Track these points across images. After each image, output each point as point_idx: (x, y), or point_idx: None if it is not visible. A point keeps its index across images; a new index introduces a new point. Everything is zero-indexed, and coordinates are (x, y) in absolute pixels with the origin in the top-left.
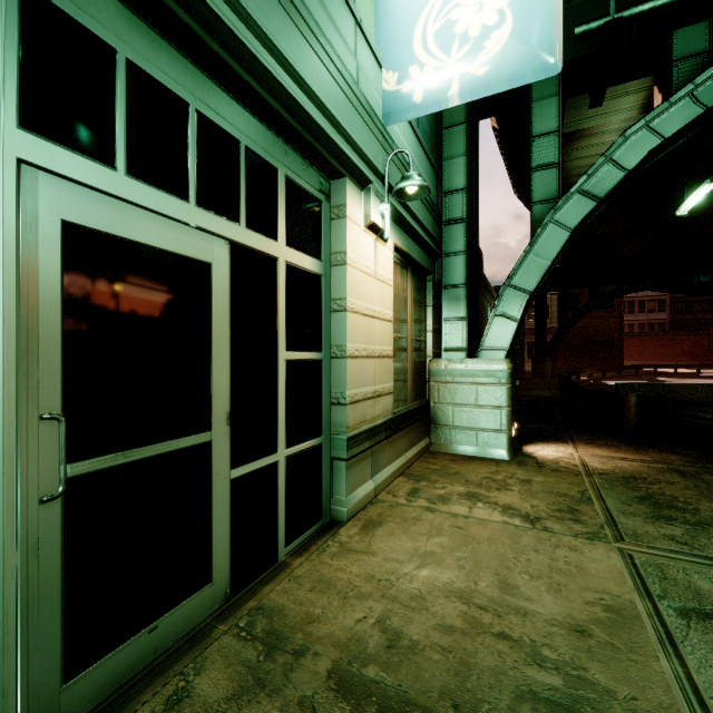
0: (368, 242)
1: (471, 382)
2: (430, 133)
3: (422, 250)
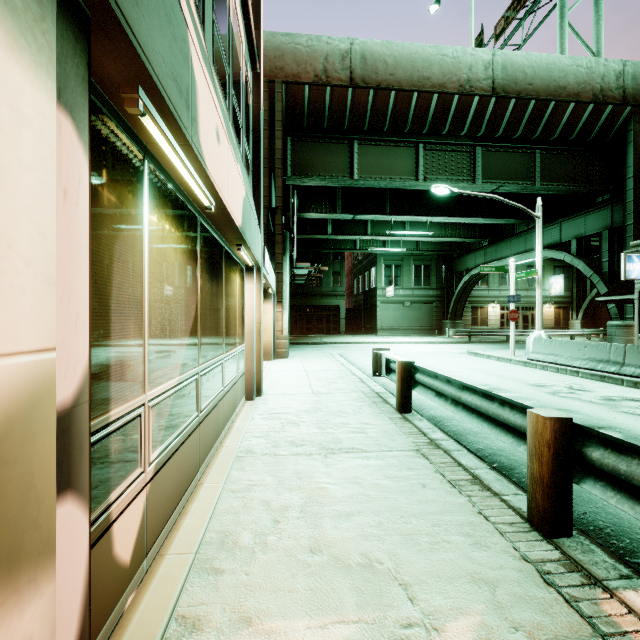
0: (547, 308)
1: (574, 324)
2: (569, 284)
3: (565, 304)
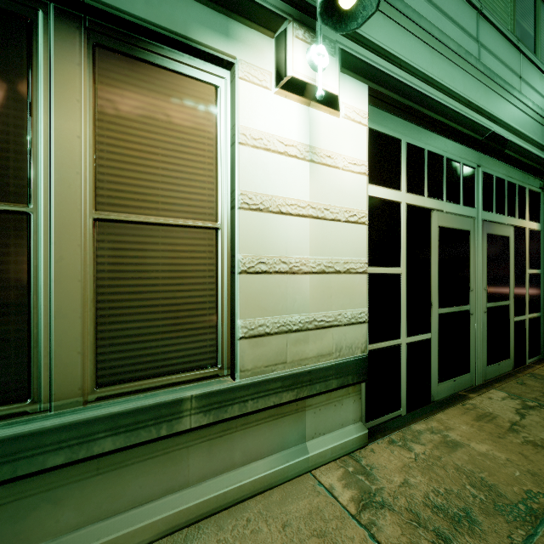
0: None
1: None
2: None
3: None
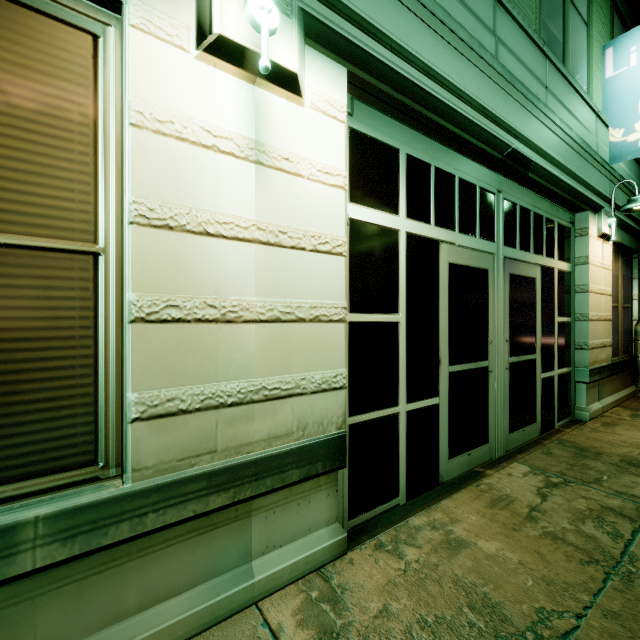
0: (598, 245)
1: None
2: None
3: (631, 235)
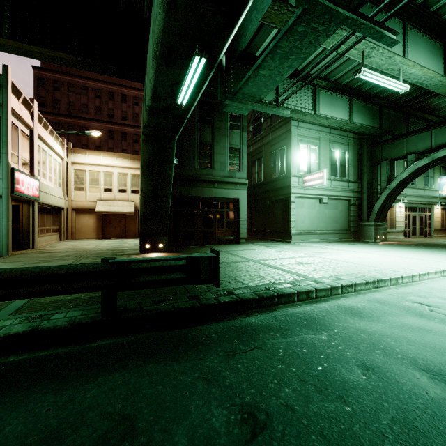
0: (436, 210)
1: None
2: None
3: None
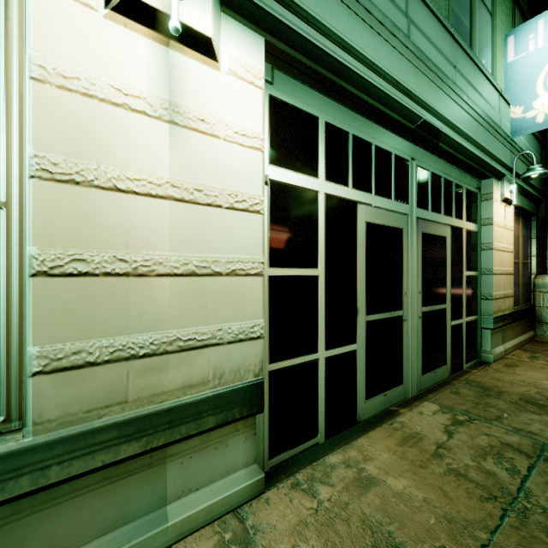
0: (501, 208)
1: None
2: None
3: (530, 200)
